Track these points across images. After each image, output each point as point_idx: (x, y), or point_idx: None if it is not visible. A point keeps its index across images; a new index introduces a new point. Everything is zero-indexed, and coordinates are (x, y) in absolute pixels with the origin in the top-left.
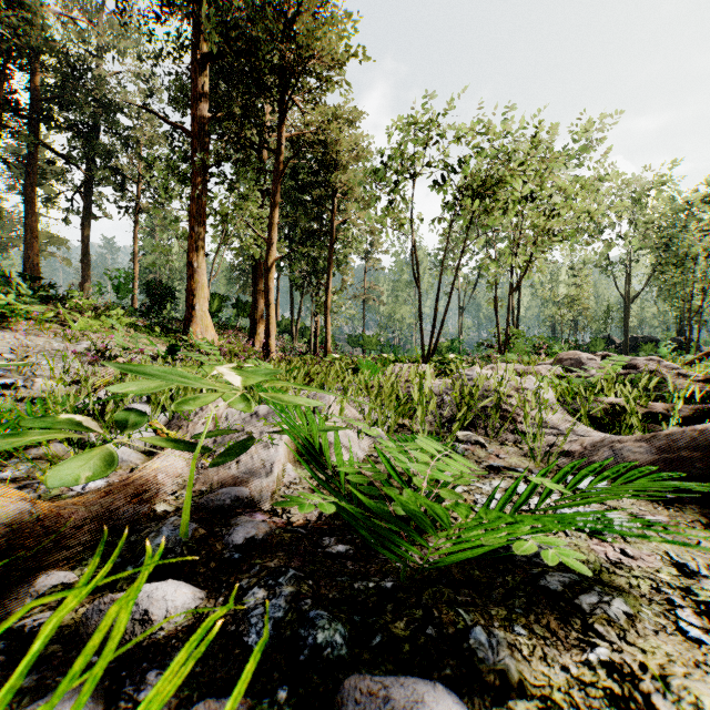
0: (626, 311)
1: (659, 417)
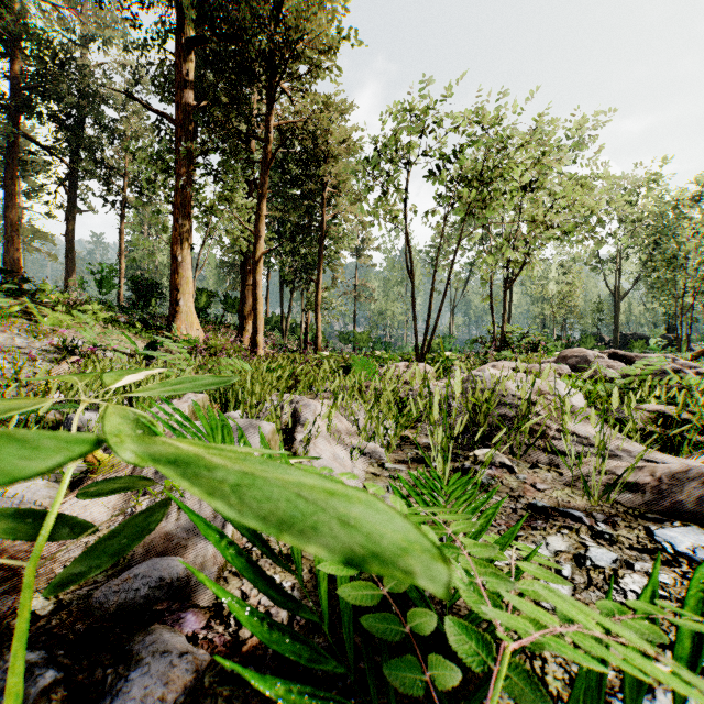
0: (616, 308)
1: None
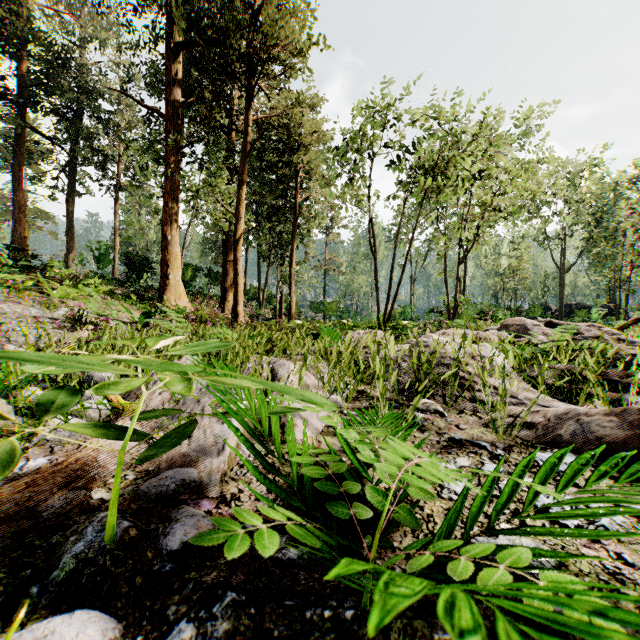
0: (561, 280)
1: (618, 386)
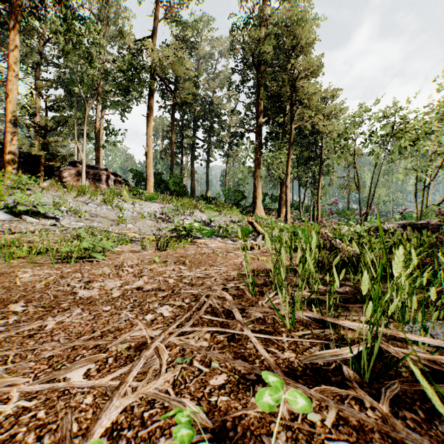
0: None
1: None
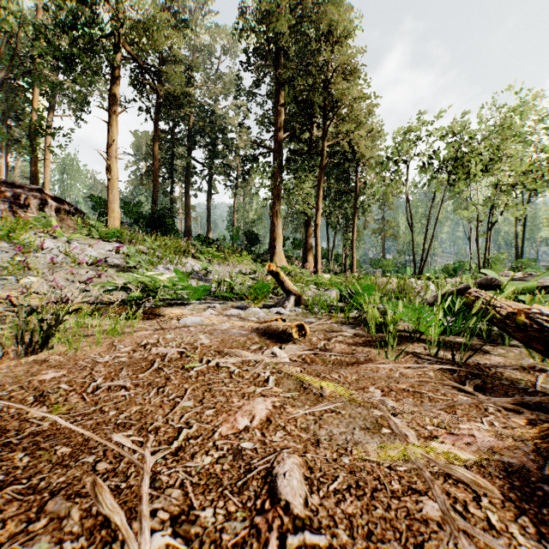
0: None
1: None
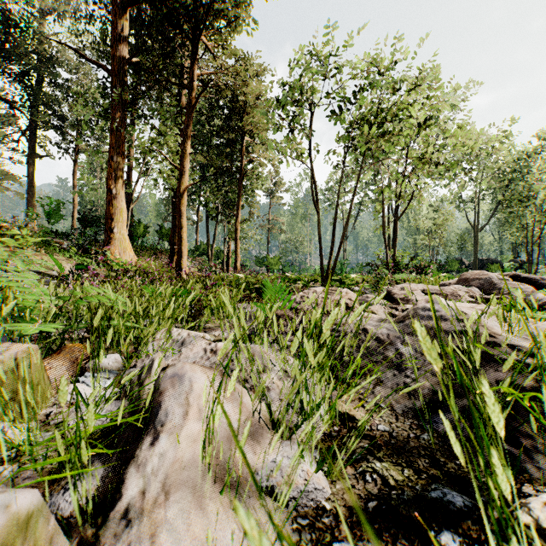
0: (475, 238)
1: None
